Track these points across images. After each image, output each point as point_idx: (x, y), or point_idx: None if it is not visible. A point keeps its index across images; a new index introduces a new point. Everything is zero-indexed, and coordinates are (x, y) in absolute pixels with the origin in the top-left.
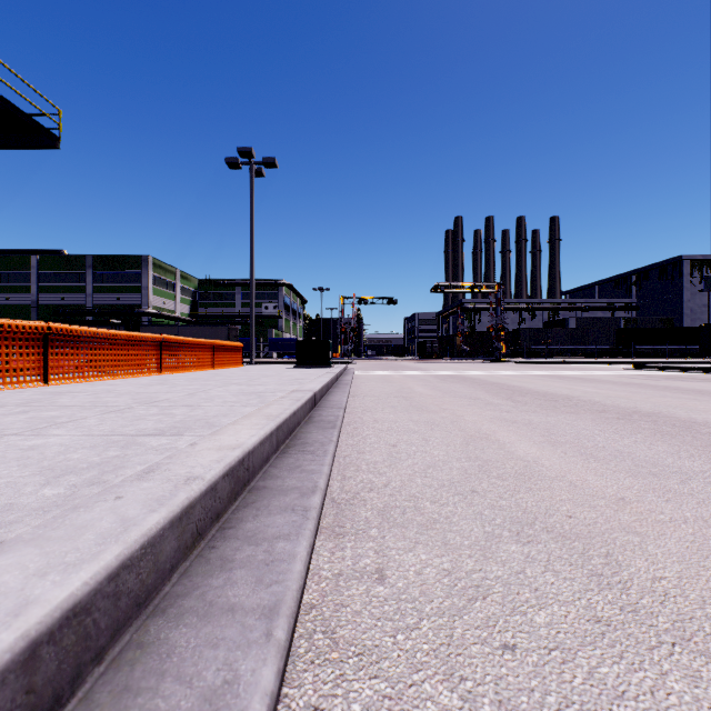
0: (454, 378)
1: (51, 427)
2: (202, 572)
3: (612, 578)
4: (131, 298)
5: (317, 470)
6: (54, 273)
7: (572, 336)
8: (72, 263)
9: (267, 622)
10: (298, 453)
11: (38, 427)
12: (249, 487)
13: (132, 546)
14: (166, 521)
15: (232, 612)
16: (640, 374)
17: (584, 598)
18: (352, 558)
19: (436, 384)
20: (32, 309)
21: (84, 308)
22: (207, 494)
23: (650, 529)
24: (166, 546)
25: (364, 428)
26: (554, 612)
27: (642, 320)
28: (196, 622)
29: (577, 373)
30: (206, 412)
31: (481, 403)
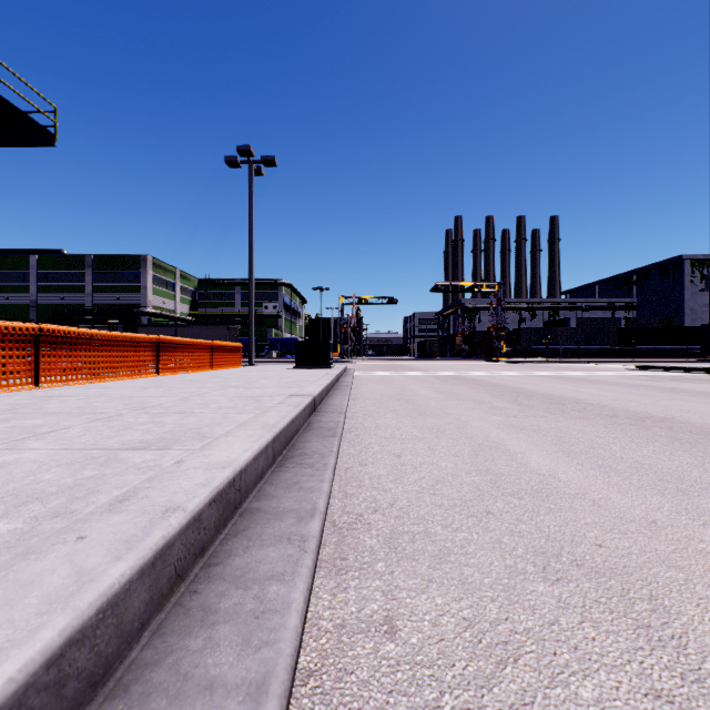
0: (456, 379)
1: (30, 438)
2: (179, 629)
3: (663, 631)
4: (131, 297)
5: (316, 488)
6: (54, 273)
7: (573, 335)
8: (72, 263)
9: (252, 708)
10: (296, 467)
11: (15, 438)
12: (241, 509)
13: (84, 612)
14: (133, 571)
15: (211, 691)
16: (644, 375)
17: (635, 660)
18: (357, 602)
19: (438, 386)
20: (32, 309)
21: (84, 307)
22: (188, 528)
23: (693, 562)
24: (133, 601)
25: (366, 435)
26: (603, 682)
27: (643, 320)
28: (164, 707)
29: (579, 374)
30: (198, 420)
31: (486, 407)
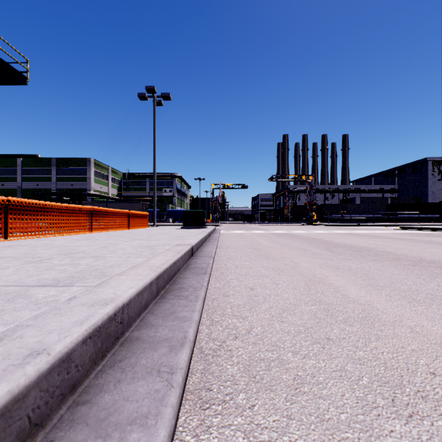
0: (286, 235)
1: None
2: None
3: None
4: (80, 184)
5: (188, 317)
6: (32, 169)
7: (358, 208)
8: (43, 163)
9: None
10: (174, 298)
11: None
12: (122, 338)
13: None
14: None
15: None
16: (407, 233)
17: None
18: None
19: (275, 239)
20: (18, 191)
21: (51, 191)
22: (52, 371)
23: None
24: None
25: (228, 273)
26: None
27: (402, 198)
28: None
29: (365, 232)
30: (105, 262)
31: (309, 253)
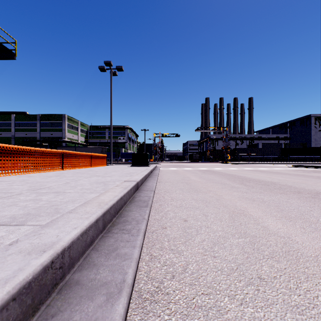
0: (209, 171)
1: None
2: None
3: None
4: (57, 134)
5: (128, 254)
6: (22, 123)
7: (260, 151)
8: (30, 118)
9: None
10: (118, 232)
11: None
12: (62, 283)
13: None
14: None
15: None
16: (298, 170)
17: None
18: None
19: (201, 175)
20: (12, 139)
21: (36, 138)
22: None
23: None
24: None
25: (166, 205)
26: None
27: (292, 144)
28: None
29: (267, 169)
30: (63, 198)
31: (228, 187)
